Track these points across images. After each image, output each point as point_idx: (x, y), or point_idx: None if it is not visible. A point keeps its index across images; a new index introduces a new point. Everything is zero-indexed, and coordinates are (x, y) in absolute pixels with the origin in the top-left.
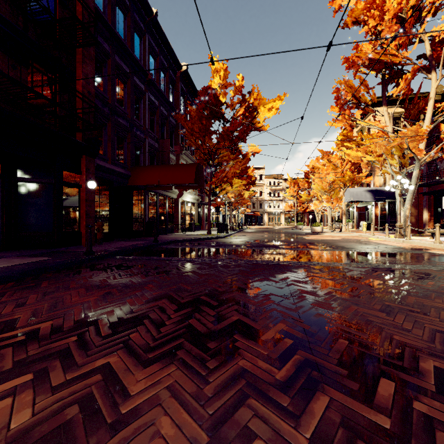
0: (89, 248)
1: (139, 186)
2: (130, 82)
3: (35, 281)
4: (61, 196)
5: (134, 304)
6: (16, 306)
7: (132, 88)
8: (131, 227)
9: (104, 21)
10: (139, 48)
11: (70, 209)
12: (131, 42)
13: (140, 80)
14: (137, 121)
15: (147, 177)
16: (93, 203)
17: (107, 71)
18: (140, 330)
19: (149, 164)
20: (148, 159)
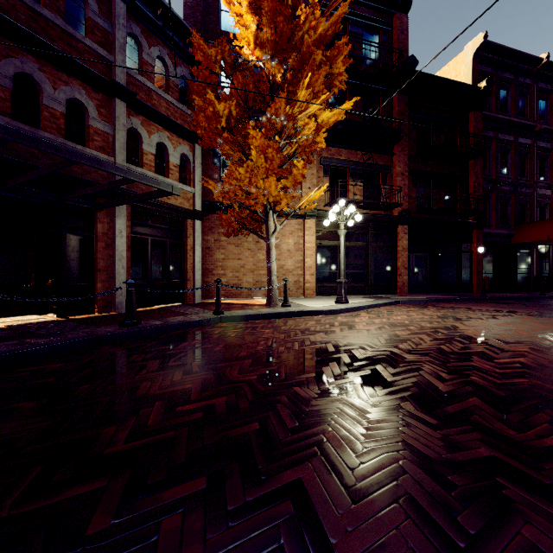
0: (483, 293)
1: (523, 242)
2: (514, 147)
3: (463, 303)
4: (460, 260)
5: (517, 310)
6: (466, 306)
7: (516, 151)
8: (514, 281)
9: (488, 117)
10: (524, 105)
11: (465, 268)
12: (514, 110)
13: (525, 137)
14: (521, 179)
15: (533, 234)
16: (481, 263)
17: (491, 152)
18: (519, 313)
19: (537, 216)
20: (535, 211)
